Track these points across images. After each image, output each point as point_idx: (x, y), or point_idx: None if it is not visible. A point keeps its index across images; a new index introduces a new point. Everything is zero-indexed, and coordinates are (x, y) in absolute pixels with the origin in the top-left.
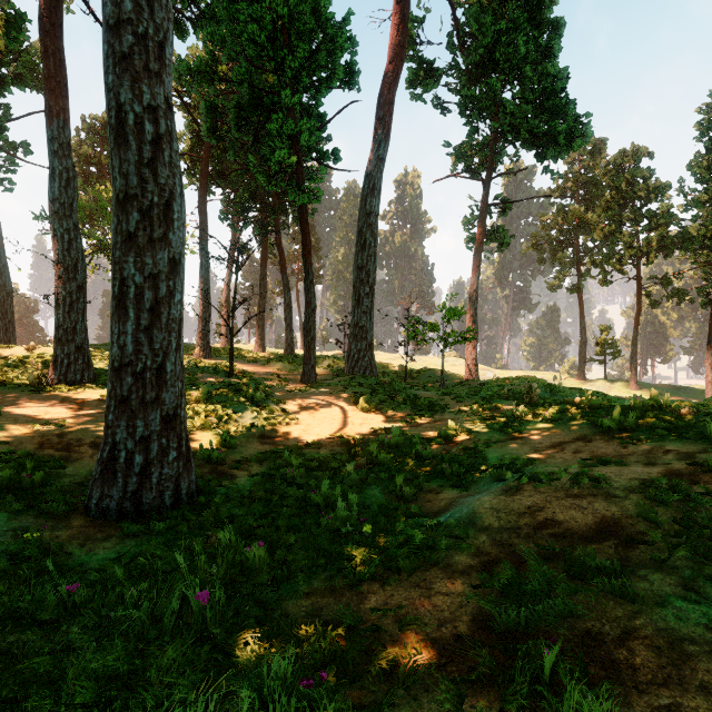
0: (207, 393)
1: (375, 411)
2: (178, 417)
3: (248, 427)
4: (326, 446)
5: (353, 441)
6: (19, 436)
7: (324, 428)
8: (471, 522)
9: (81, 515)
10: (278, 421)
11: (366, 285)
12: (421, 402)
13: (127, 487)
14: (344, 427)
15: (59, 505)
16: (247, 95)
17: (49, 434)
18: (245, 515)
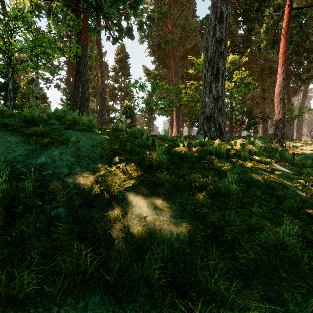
0: None
1: None
2: None
3: None
4: None
5: None
6: None
7: None
8: None
9: None
10: None
11: (300, 129)
12: None
13: None
14: None
15: None
16: None
17: None
18: None
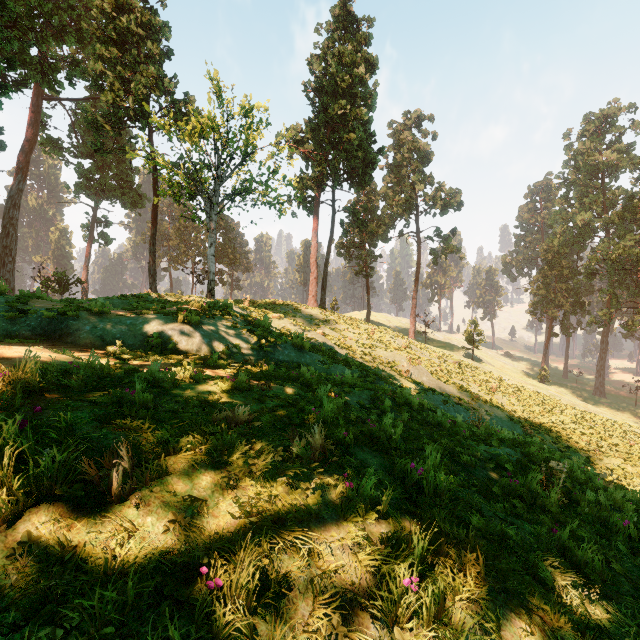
0: None
1: None
2: None
3: None
4: None
5: None
6: None
7: None
8: None
9: None
10: None
11: (10, 257)
12: None
13: None
14: None
15: None
16: None
17: None
18: None
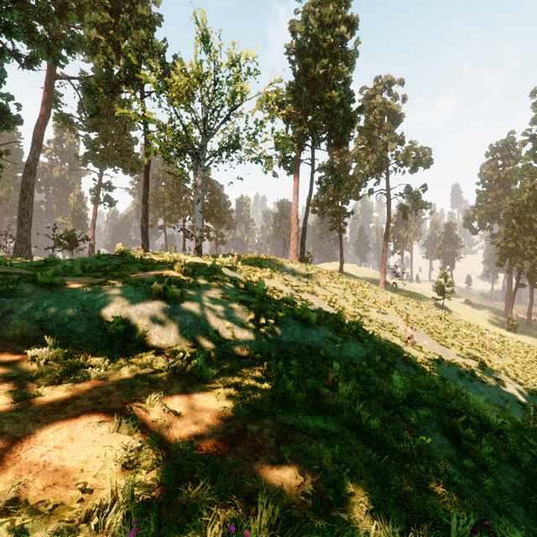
0: None
1: None
2: None
3: None
4: None
5: None
6: None
7: None
8: None
9: None
10: None
11: (27, 217)
12: None
13: None
14: None
15: None
16: None
17: None
18: None
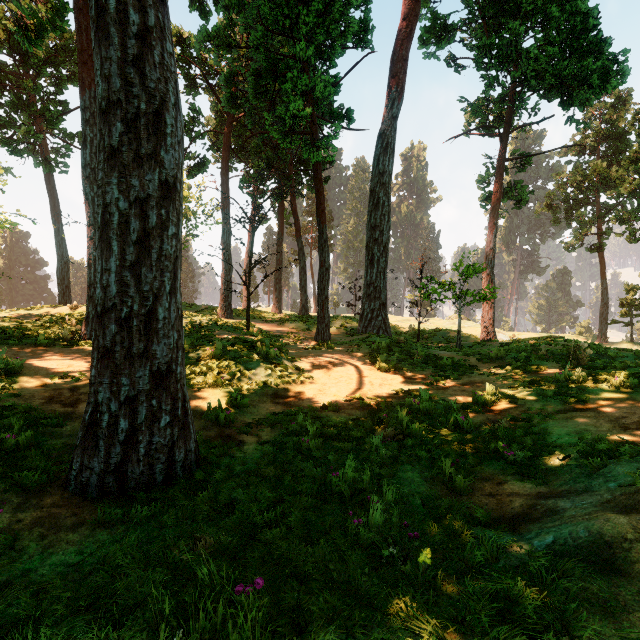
0: (222, 349)
1: (394, 370)
2: (172, 374)
3: (261, 385)
4: (344, 409)
5: (374, 404)
6: (33, 389)
7: (341, 388)
8: (607, 564)
9: (59, 489)
10: (292, 379)
11: (379, 244)
12: (443, 362)
13: (109, 458)
14: (362, 388)
15: (35, 476)
16: (263, 61)
17: (63, 387)
18: (248, 501)
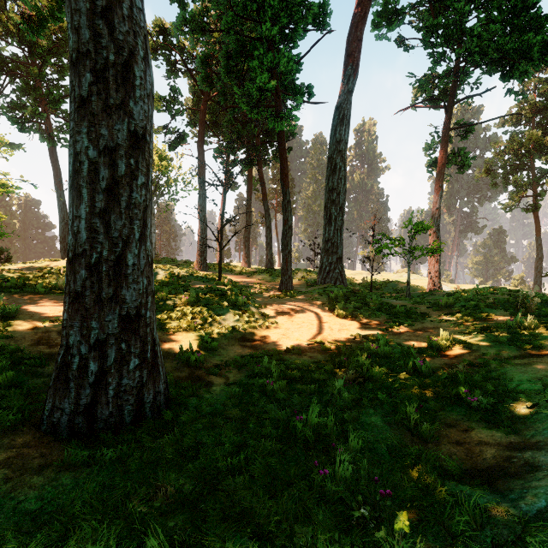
0: (196, 297)
1: (351, 317)
2: (142, 318)
3: (230, 330)
4: (306, 352)
5: (334, 347)
6: (25, 331)
7: (303, 333)
8: None
9: (33, 428)
10: (258, 324)
11: (336, 205)
12: (396, 309)
13: (79, 400)
14: (323, 333)
15: (9, 415)
16: (234, 44)
17: (52, 330)
18: (213, 444)
